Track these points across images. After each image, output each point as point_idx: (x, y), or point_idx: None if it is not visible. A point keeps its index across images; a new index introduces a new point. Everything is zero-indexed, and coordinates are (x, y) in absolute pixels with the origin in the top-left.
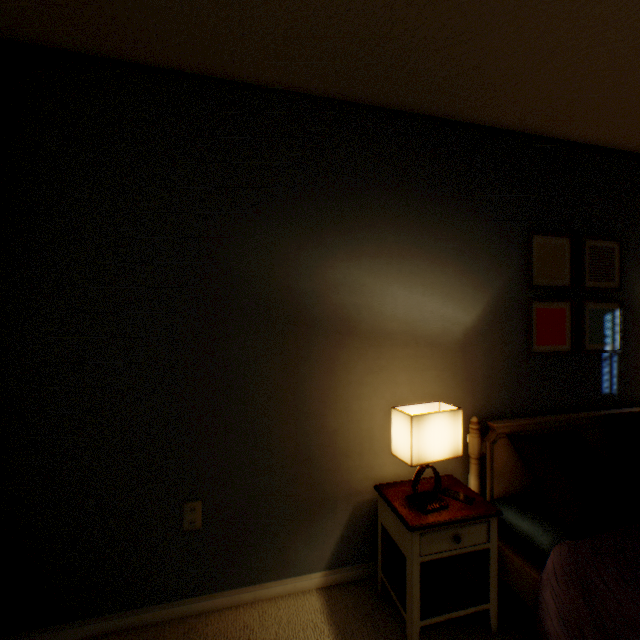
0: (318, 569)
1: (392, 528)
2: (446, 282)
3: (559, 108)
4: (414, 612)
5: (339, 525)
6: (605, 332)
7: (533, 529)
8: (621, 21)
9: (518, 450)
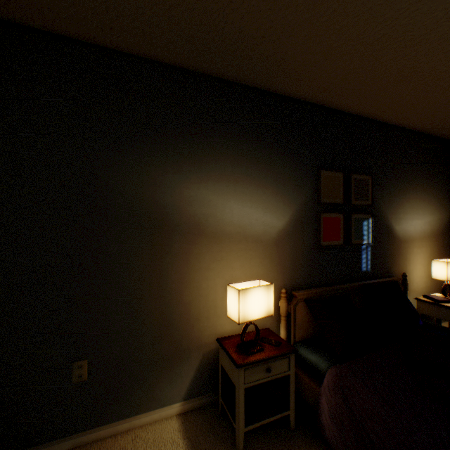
0: (177, 401)
1: (227, 367)
2: (266, 199)
3: (335, 90)
4: (240, 422)
5: (193, 368)
6: (363, 232)
7: (317, 359)
8: (365, 39)
9: (310, 309)
